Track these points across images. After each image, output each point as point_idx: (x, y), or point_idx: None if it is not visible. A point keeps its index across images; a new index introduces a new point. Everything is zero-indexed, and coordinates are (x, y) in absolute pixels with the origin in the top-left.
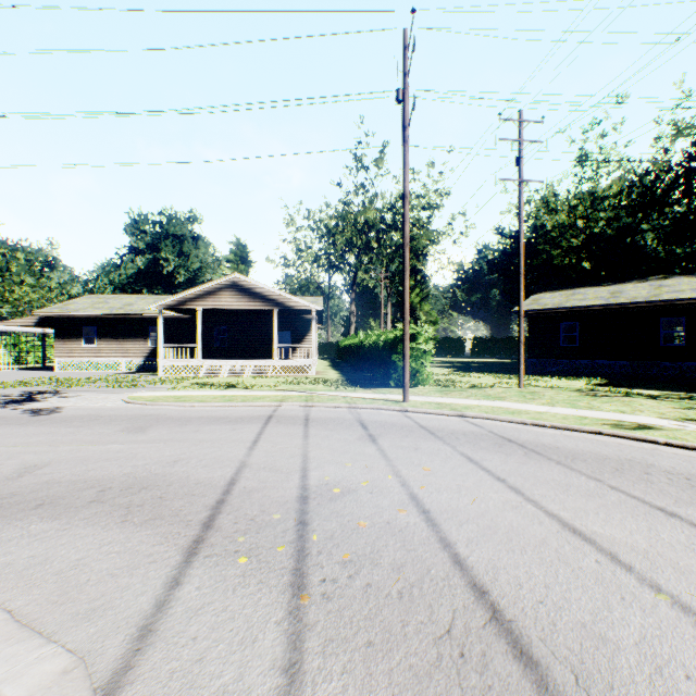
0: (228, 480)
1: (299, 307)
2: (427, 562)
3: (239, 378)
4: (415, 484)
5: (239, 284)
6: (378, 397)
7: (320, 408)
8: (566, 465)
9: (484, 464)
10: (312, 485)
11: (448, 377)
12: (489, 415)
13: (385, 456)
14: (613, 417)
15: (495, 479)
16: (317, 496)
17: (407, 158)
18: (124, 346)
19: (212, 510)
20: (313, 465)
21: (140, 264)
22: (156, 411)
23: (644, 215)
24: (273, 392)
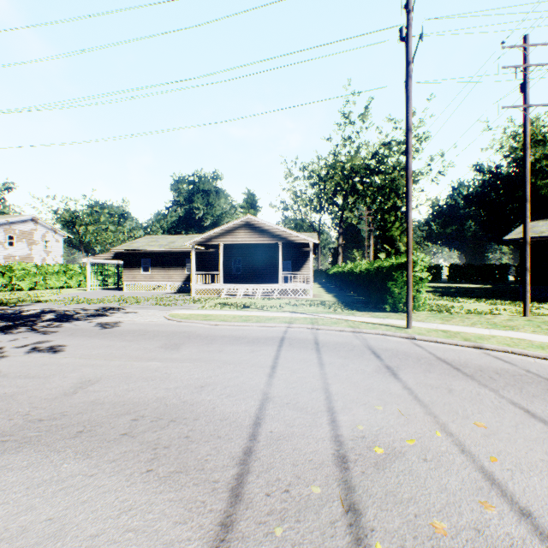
0: (253, 418)
1: (299, 240)
2: None
3: (251, 300)
4: (479, 451)
5: (251, 223)
6: (379, 322)
7: (325, 331)
8: None
9: None
10: (346, 437)
11: (437, 302)
12: (515, 349)
13: (417, 398)
14: None
15: None
16: (356, 457)
17: (410, 92)
18: (168, 273)
19: (239, 466)
20: (339, 405)
21: (180, 213)
22: (188, 328)
23: None
24: (281, 313)
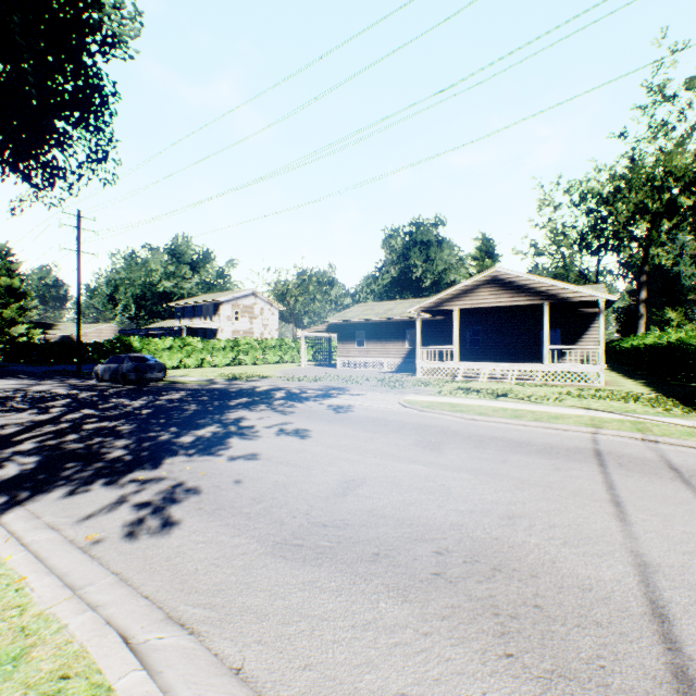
0: (642, 600)
1: (578, 298)
2: None
3: (502, 385)
4: None
5: (499, 278)
6: None
7: (675, 447)
8: None
9: None
10: None
11: None
12: None
13: None
14: None
15: None
16: None
17: None
18: (385, 347)
19: None
20: None
21: (393, 274)
22: (436, 421)
23: None
24: (566, 408)
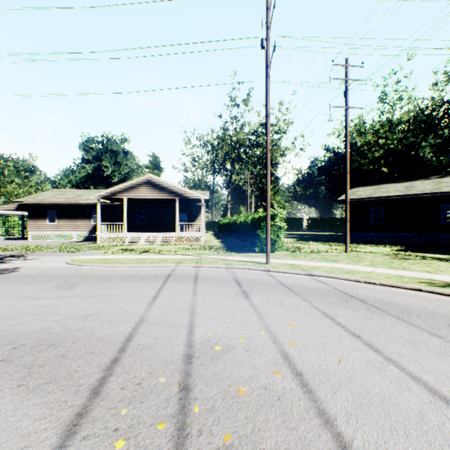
0: (126, 336)
1: (193, 197)
2: (312, 449)
3: (152, 246)
4: (285, 341)
5: (152, 181)
6: (248, 260)
7: (206, 268)
8: (405, 321)
9: (338, 320)
10: (197, 342)
11: (294, 245)
12: (331, 275)
13: (257, 311)
14: (424, 276)
15: (351, 335)
16: (200, 354)
17: (269, 88)
18: (75, 223)
19: (104, 372)
20: (199, 321)
21: (89, 170)
22: (86, 271)
23: (424, 136)
24: (173, 255)
